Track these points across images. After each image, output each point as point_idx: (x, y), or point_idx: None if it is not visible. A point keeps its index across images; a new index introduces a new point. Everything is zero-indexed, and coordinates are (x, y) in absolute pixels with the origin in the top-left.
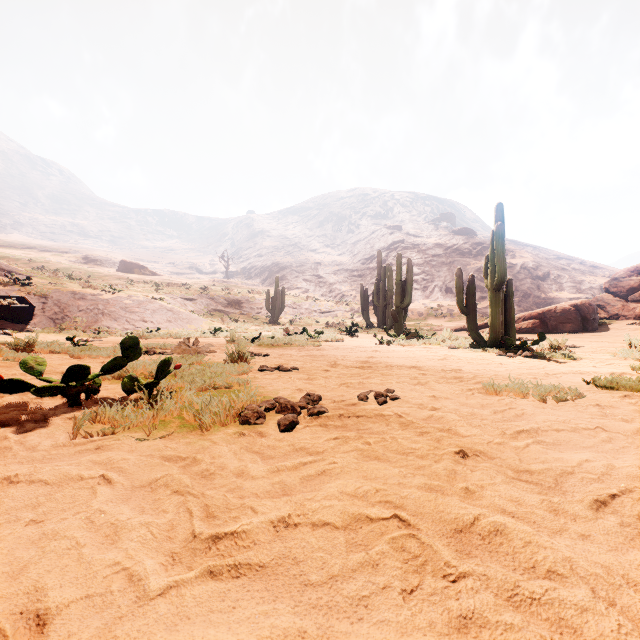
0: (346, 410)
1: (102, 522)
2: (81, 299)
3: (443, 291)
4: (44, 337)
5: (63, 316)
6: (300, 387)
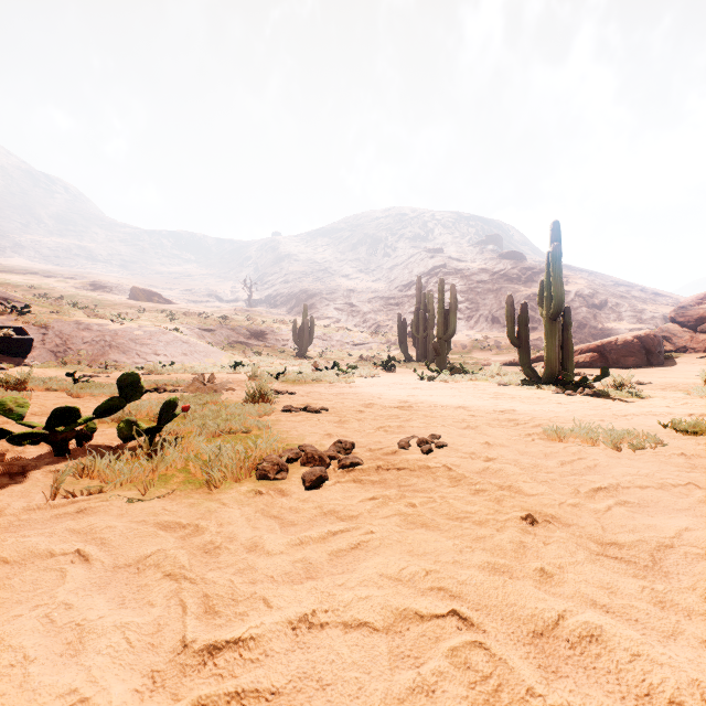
0: (384, 461)
1: (65, 621)
2: (86, 330)
3: (489, 321)
4: (43, 372)
5: (65, 349)
6: (330, 432)
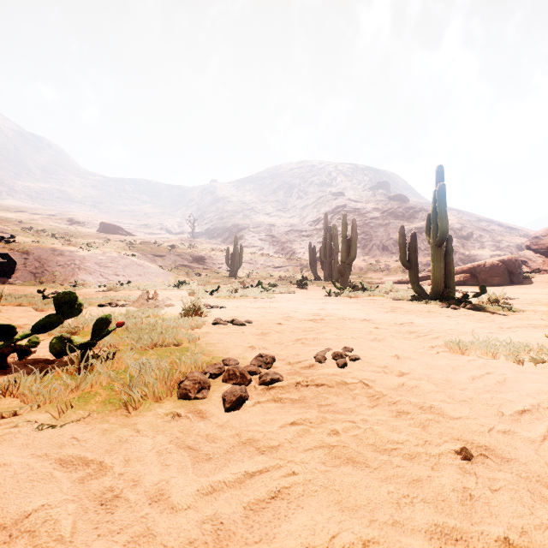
0: (303, 376)
1: None
2: (60, 255)
3: (380, 249)
4: (24, 289)
5: (43, 270)
6: (252, 344)
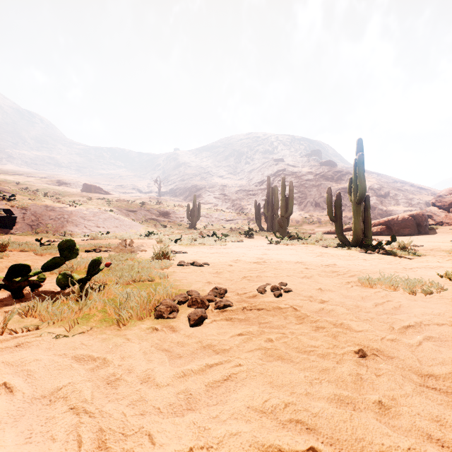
0: (248, 303)
1: None
2: (51, 211)
3: (313, 205)
4: (23, 238)
5: (38, 223)
6: (209, 280)
